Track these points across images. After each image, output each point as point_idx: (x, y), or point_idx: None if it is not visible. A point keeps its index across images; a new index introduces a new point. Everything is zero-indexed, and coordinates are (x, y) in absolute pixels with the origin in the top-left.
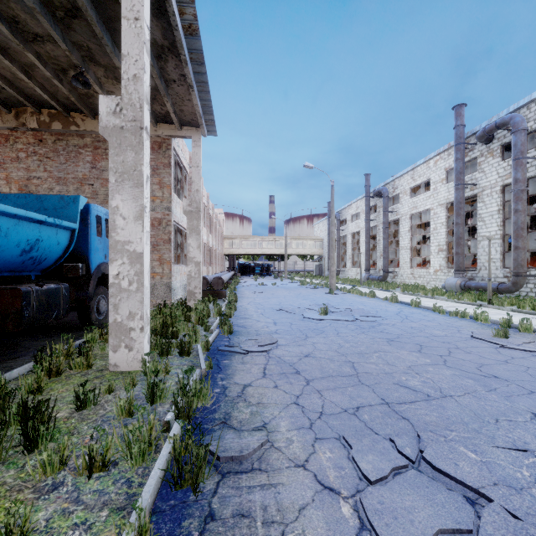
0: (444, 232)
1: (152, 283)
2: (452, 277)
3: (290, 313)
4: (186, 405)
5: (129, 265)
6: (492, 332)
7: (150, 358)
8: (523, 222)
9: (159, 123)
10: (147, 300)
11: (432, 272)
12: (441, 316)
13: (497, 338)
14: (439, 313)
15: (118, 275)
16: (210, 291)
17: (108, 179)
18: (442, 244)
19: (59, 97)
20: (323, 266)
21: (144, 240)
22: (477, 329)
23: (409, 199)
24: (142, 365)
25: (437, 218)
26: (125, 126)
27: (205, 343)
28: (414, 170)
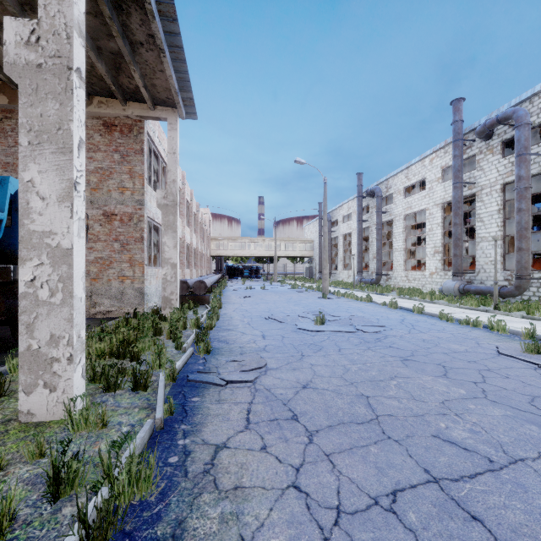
0: (440, 233)
1: (120, 288)
2: (450, 280)
3: (281, 323)
4: (103, 515)
5: (50, 267)
6: (521, 347)
7: (90, 394)
8: (526, 222)
9: (128, 101)
10: (81, 316)
11: (428, 275)
12: (450, 324)
13: (528, 354)
14: (447, 321)
15: (33, 281)
16: (191, 297)
17: None
18: (438, 245)
19: (1, 63)
20: (314, 269)
21: (74, 231)
22: (498, 342)
23: (404, 199)
24: (65, 416)
25: (433, 218)
26: (44, 63)
27: (170, 371)
28: (408, 169)
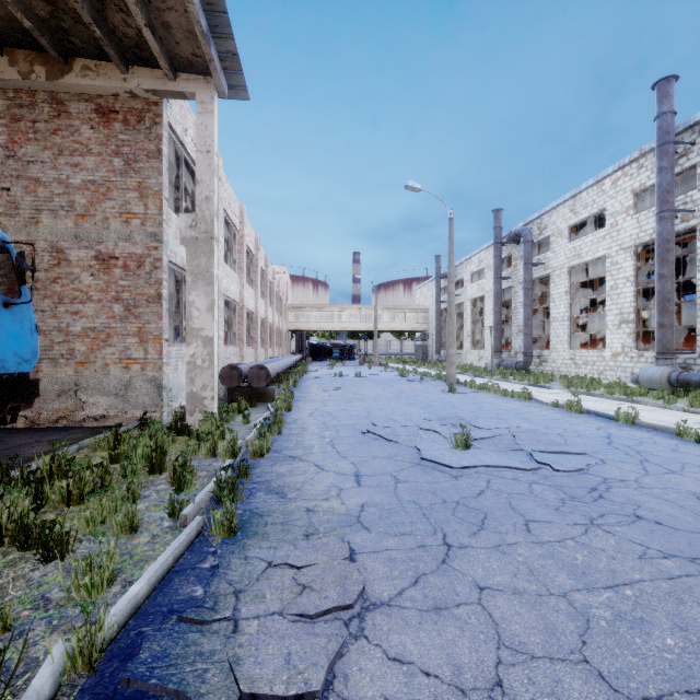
0: (630, 292)
1: (124, 378)
2: (652, 365)
3: (389, 442)
4: None
5: None
6: None
7: None
8: None
9: (132, 65)
10: None
11: (608, 356)
12: None
13: None
14: (697, 443)
15: None
16: (247, 390)
17: (39, 179)
18: (627, 311)
19: None
20: (428, 348)
21: None
22: None
23: (568, 244)
24: None
25: (618, 270)
26: None
27: (83, 640)
28: (575, 198)
